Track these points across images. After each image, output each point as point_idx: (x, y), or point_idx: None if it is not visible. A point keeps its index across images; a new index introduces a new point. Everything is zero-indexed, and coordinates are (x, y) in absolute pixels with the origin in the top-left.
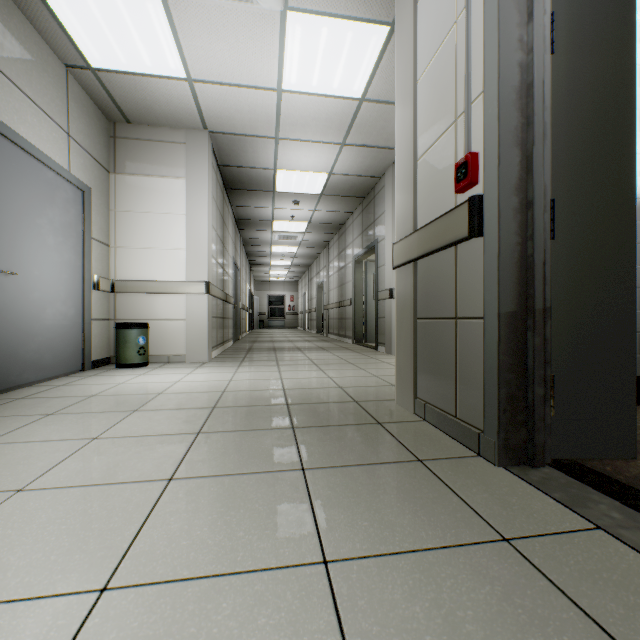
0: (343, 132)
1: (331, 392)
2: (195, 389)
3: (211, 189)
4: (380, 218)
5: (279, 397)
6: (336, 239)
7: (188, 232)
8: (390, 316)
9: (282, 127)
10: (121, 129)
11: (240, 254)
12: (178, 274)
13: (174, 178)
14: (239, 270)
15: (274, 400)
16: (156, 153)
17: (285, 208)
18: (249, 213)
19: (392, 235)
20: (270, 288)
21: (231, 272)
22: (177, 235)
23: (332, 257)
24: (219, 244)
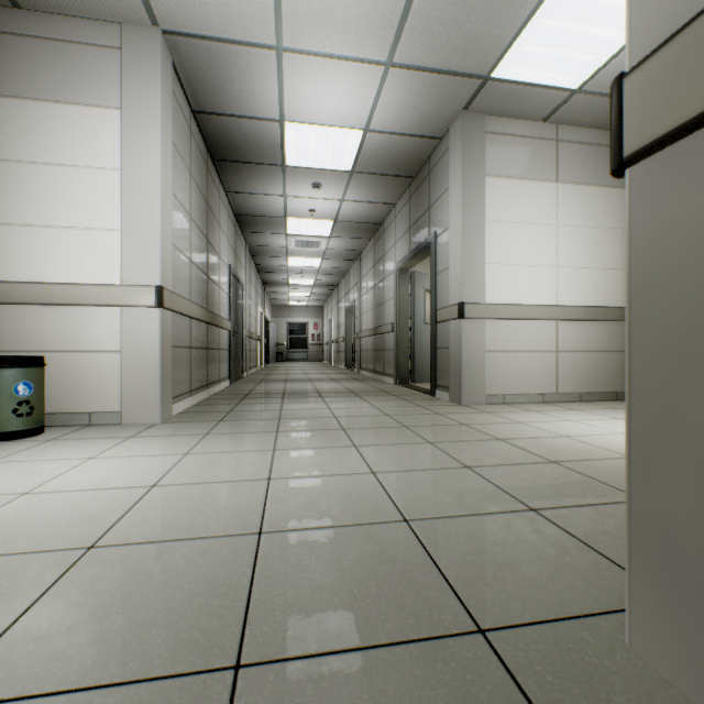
0: (390, 34)
1: (386, 552)
2: (24, 534)
3: (171, 135)
4: (440, 200)
5: (228, 592)
6: (371, 246)
7: (125, 201)
8: (459, 346)
9: (286, 20)
10: (4, 18)
11: (245, 266)
12: (107, 273)
13: (100, 107)
14: (243, 286)
15: (202, 621)
16: (68, 63)
17: (301, 196)
18: (252, 205)
19: (462, 220)
20: (290, 314)
21: (226, 285)
22: (106, 206)
23: (365, 270)
24: (197, 236)
